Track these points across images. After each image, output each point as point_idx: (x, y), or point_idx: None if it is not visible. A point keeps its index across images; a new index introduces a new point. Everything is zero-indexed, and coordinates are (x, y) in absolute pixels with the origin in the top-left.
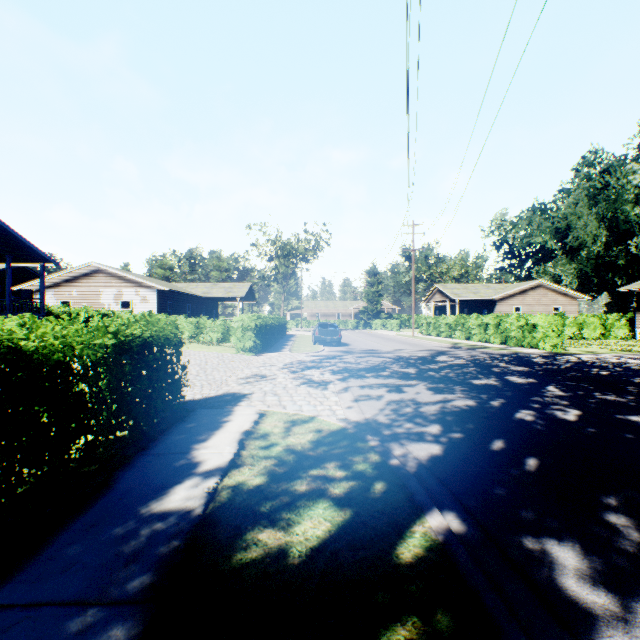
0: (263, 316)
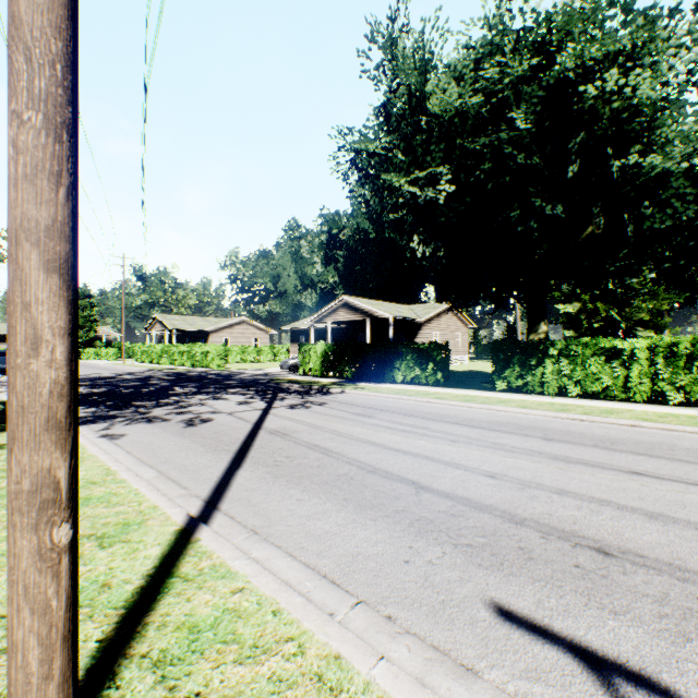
0: None
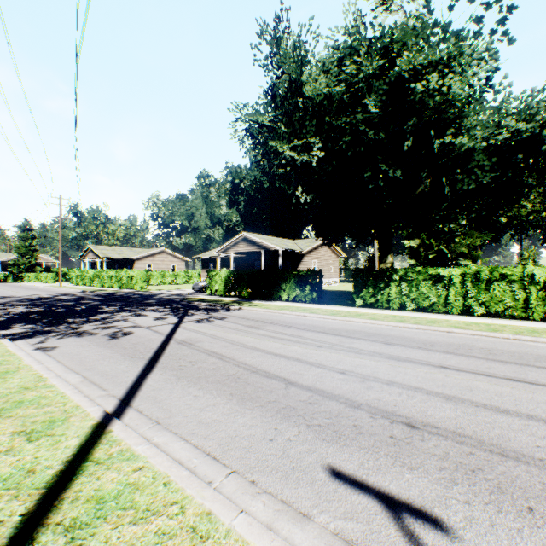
0: None
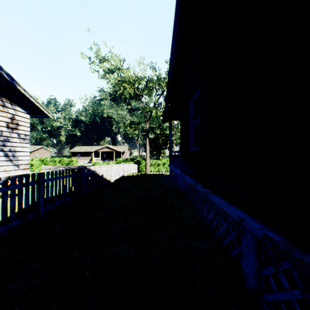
0: None
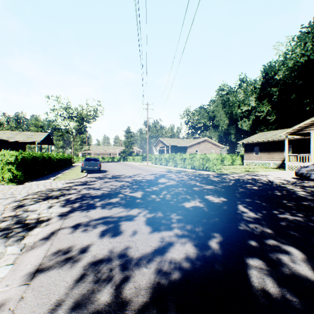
0: (33, 152)
